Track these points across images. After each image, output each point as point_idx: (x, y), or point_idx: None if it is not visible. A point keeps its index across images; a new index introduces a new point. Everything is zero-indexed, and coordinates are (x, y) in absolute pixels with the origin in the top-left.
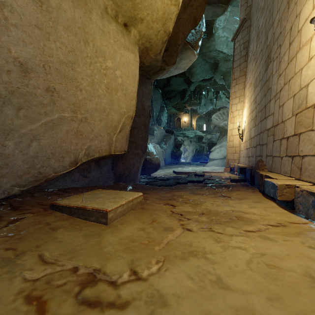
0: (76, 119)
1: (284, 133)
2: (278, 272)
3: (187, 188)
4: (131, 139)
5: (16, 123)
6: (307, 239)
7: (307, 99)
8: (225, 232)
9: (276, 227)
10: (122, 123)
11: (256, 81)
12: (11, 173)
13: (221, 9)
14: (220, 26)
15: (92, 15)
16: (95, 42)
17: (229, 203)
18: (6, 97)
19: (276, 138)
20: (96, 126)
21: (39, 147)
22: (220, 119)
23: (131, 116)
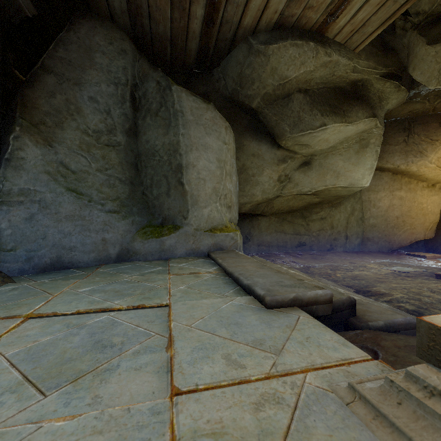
0: (411, 228)
1: None
2: None
3: None
4: (438, 228)
5: (396, 232)
6: None
7: None
8: None
9: None
10: (431, 226)
11: None
12: (395, 244)
13: None
14: None
15: (417, 192)
16: (418, 200)
17: None
18: (394, 226)
19: None
20: (418, 230)
21: (401, 238)
22: None
23: (436, 222)
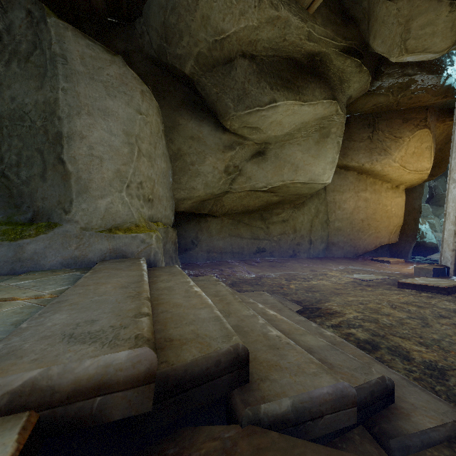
0: (376, 232)
1: None
2: None
3: None
4: (401, 232)
5: (361, 236)
6: None
7: None
8: None
9: None
10: (395, 230)
11: None
12: (360, 249)
13: None
14: None
15: (382, 193)
16: (383, 202)
17: None
18: (359, 230)
19: None
20: (383, 233)
21: (366, 242)
22: None
23: (400, 225)
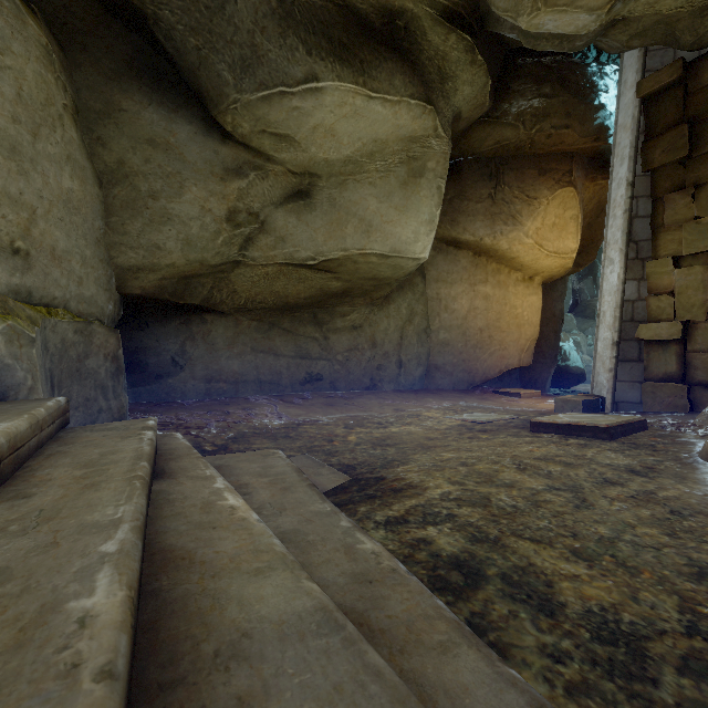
0: (501, 349)
1: None
2: None
3: None
4: (537, 350)
5: (479, 355)
6: None
7: None
8: None
9: None
10: (528, 346)
11: None
12: (478, 376)
13: None
14: None
15: (509, 288)
16: (511, 302)
17: None
18: (476, 345)
19: None
20: (511, 351)
21: (486, 365)
22: None
23: (535, 338)
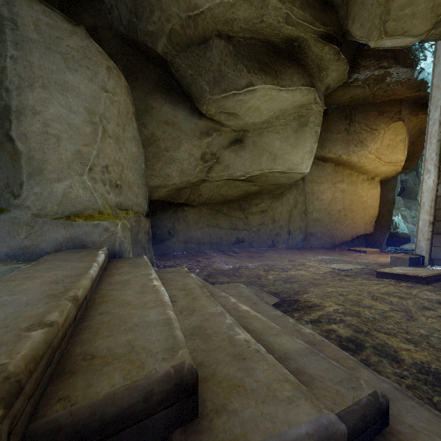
0: (352, 223)
1: None
2: None
3: None
4: (376, 222)
5: (338, 227)
6: None
7: None
8: None
9: None
10: (370, 220)
11: None
12: (337, 239)
13: None
14: None
15: (358, 185)
16: (359, 193)
17: None
18: (336, 220)
19: None
20: (359, 224)
21: (343, 233)
22: None
23: (375, 216)
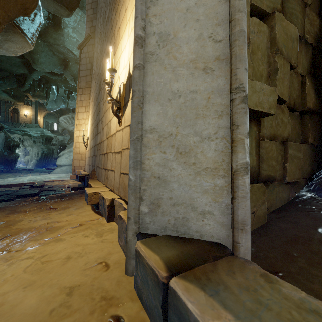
0: None
1: (103, 150)
2: (47, 264)
3: (8, 207)
4: None
5: None
6: (88, 231)
7: (110, 130)
8: (22, 248)
9: (74, 228)
10: None
11: (95, 99)
12: None
13: (65, 11)
14: (70, 24)
15: None
16: None
17: (50, 216)
18: None
19: (101, 153)
20: None
21: None
22: (69, 123)
23: None
